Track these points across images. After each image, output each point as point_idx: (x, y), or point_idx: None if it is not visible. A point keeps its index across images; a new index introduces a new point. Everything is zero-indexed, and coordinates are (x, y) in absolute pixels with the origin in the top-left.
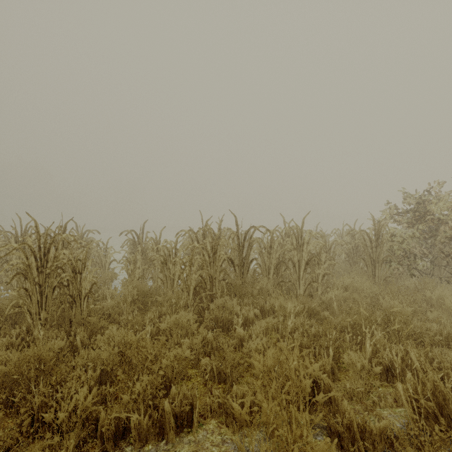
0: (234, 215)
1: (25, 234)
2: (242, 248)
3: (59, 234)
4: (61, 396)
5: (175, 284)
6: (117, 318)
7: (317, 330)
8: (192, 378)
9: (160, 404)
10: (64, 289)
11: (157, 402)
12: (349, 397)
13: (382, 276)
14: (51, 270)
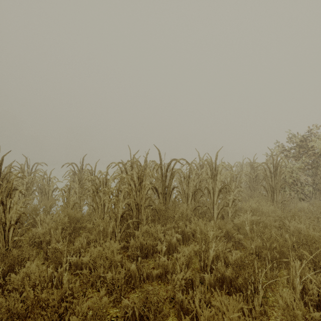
0: (158, 149)
1: None
2: (165, 178)
3: None
4: None
5: (105, 210)
6: (45, 246)
7: (242, 263)
8: None
9: None
10: None
11: None
12: None
13: (280, 200)
14: None
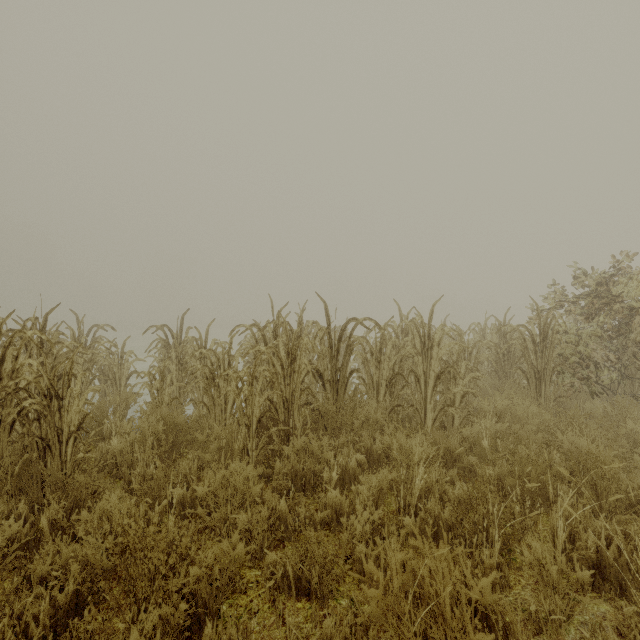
0: (324, 301)
1: None
2: (336, 354)
3: (21, 330)
4: None
5: (228, 411)
6: (127, 472)
7: (468, 497)
8: (250, 590)
9: None
10: (31, 425)
11: None
12: (536, 627)
13: (552, 396)
14: (7, 393)
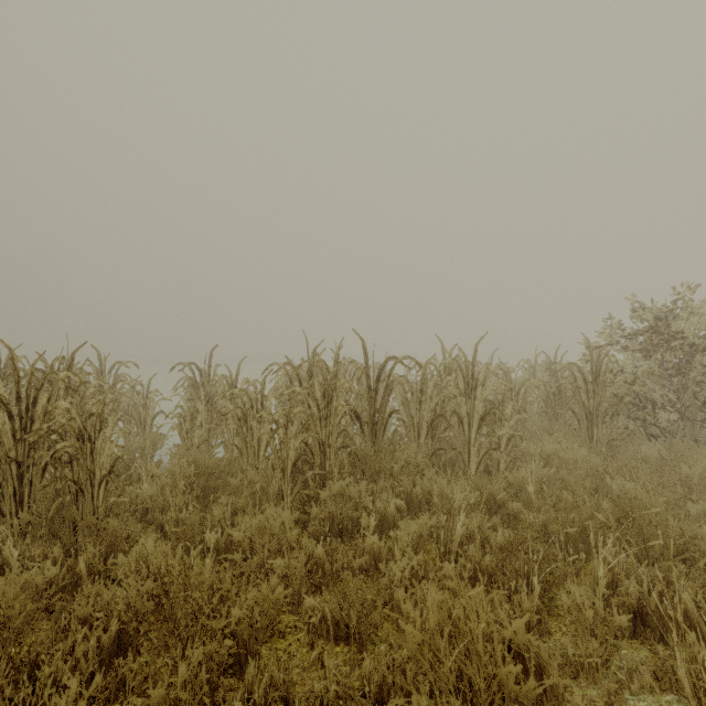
0: (361, 339)
1: (4, 369)
2: (375, 394)
3: (54, 372)
4: (30, 693)
5: (261, 454)
6: (159, 517)
7: (509, 543)
8: (288, 634)
9: (225, 704)
10: (63, 469)
11: (219, 700)
12: (573, 671)
13: (604, 439)
14: (40, 436)
